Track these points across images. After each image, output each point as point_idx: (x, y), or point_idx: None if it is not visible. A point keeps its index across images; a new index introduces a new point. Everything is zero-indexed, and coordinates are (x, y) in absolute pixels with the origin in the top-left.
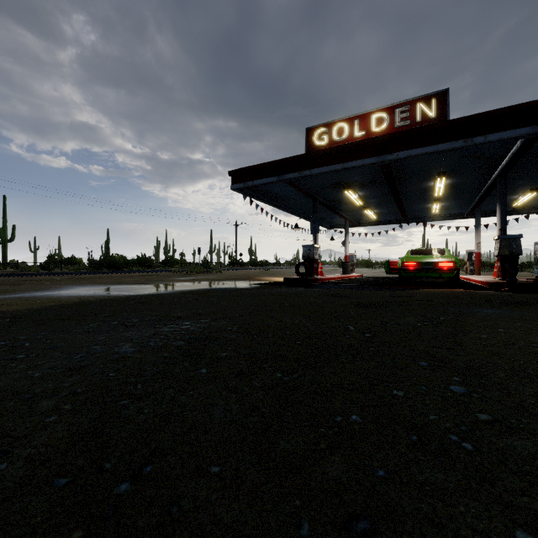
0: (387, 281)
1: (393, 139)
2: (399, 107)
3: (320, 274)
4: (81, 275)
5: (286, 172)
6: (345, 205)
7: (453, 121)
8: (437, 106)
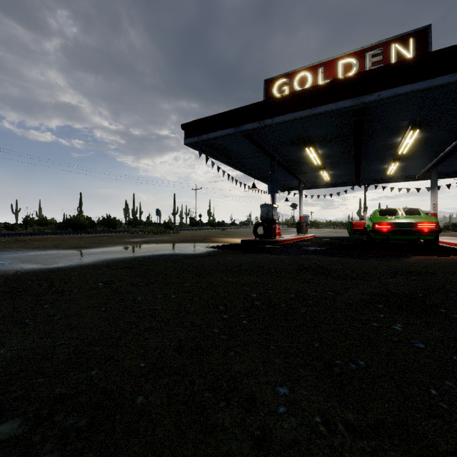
0: (349, 242)
1: (374, 75)
2: (370, 50)
3: (278, 235)
4: (31, 236)
5: (244, 123)
6: (302, 166)
7: (455, 47)
8: (416, 46)
